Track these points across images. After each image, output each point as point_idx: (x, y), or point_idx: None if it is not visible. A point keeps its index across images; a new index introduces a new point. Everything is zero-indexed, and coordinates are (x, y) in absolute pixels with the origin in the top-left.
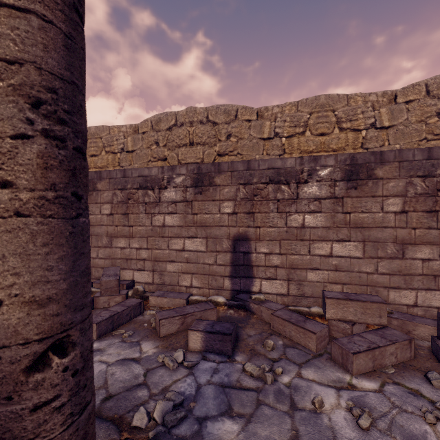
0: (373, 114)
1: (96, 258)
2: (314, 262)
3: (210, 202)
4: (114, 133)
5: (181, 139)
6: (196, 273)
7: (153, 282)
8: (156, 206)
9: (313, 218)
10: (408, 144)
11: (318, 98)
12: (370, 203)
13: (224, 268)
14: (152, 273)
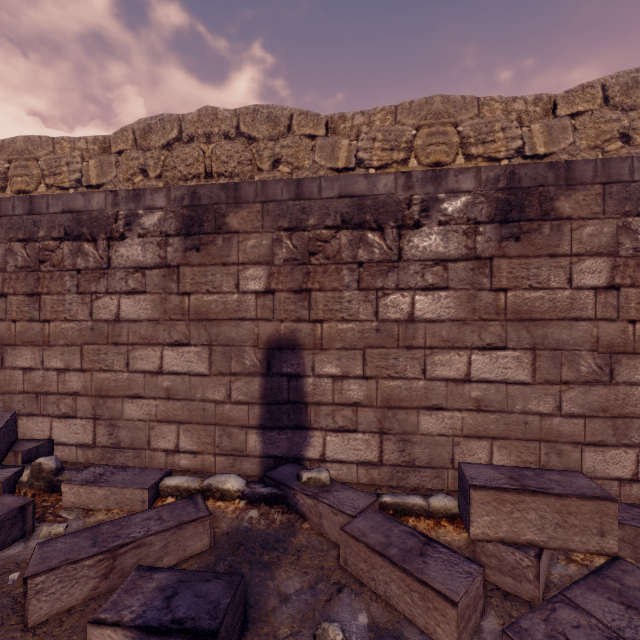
0: (520, 133)
1: None
2: (434, 393)
3: (216, 268)
4: (63, 150)
5: (188, 166)
6: (189, 422)
7: (95, 444)
8: (101, 277)
9: (431, 301)
10: None
11: (431, 101)
12: (546, 270)
13: (247, 409)
14: (92, 423)
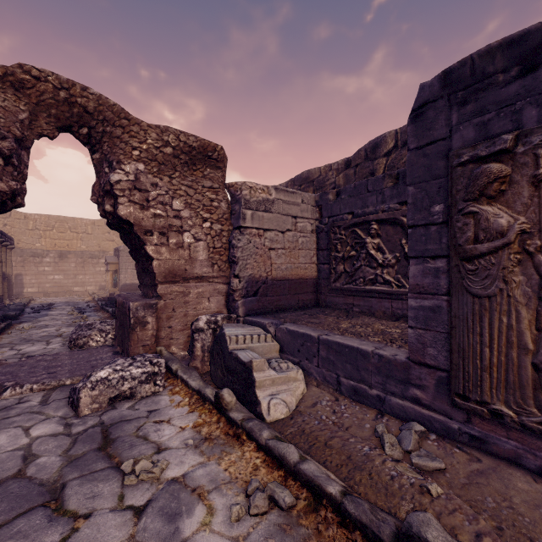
0: (85, 228)
1: None
2: (48, 281)
3: None
4: None
5: None
6: None
7: None
8: None
9: (48, 268)
10: (98, 242)
11: (60, 217)
12: (66, 264)
13: None
14: None
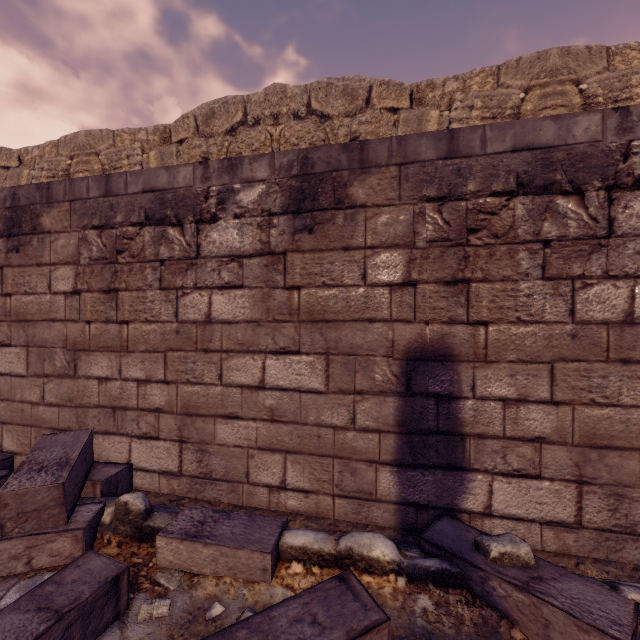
0: None
1: (39, 403)
2: None
3: (335, 254)
4: (123, 143)
5: (254, 151)
6: (298, 452)
7: (181, 472)
8: (188, 269)
9: None
10: None
11: (545, 56)
12: None
13: (378, 439)
14: (177, 446)
